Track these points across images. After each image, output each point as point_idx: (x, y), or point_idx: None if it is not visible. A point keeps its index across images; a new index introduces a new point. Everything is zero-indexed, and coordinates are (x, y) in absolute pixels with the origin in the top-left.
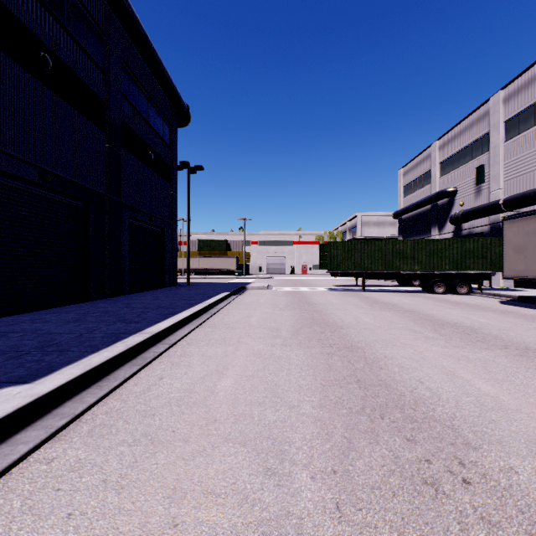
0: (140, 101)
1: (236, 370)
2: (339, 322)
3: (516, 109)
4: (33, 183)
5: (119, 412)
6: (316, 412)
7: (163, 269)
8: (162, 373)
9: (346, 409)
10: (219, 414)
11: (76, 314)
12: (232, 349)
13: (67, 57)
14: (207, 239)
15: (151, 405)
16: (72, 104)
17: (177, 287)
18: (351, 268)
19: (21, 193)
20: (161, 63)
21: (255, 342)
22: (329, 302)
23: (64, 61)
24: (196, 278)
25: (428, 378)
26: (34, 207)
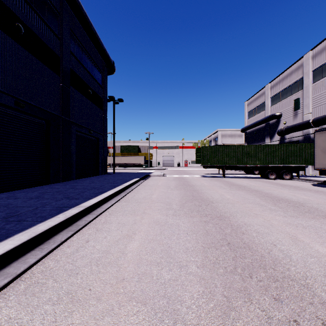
0: (83, 58)
1: (141, 235)
2: (210, 198)
3: (320, 62)
4: (11, 108)
5: (51, 271)
6: (200, 271)
7: (98, 163)
8: (89, 237)
9: (222, 269)
10: (127, 273)
11: (38, 193)
12: (139, 218)
13: (34, 27)
14: (126, 145)
15: (76, 265)
16: (37, 57)
17: (107, 175)
18: (216, 163)
19: (3, 114)
20: (96, 33)
21: (155, 213)
22: (203, 185)
23: (32, 29)
24: (119, 169)
25: (278, 242)
26: (12, 123)
